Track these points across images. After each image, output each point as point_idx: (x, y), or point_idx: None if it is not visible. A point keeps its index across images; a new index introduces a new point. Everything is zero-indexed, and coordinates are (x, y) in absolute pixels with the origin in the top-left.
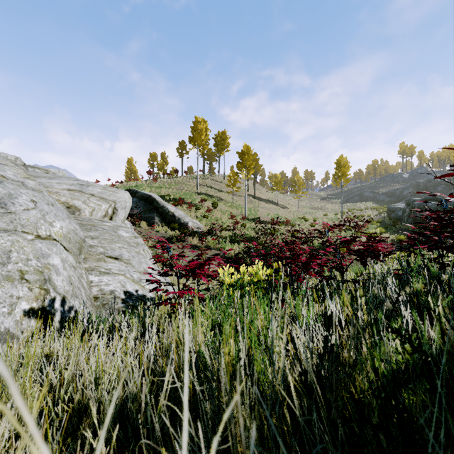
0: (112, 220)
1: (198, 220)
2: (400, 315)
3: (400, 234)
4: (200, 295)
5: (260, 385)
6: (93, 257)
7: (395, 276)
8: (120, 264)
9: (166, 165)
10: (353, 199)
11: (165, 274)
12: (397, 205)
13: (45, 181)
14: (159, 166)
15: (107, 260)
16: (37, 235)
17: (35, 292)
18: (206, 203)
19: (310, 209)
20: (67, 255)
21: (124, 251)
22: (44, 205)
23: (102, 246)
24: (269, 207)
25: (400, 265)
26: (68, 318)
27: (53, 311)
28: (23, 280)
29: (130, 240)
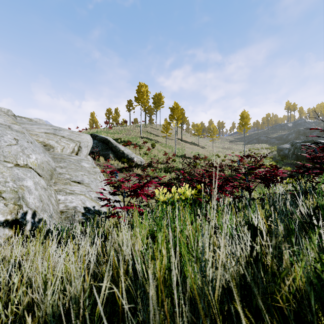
0: (77, 155)
1: (141, 157)
2: (318, 226)
3: (287, 166)
4: (140, 209)
5: (193, 299)
6: (61, 182)
7: (291, 195)
8: (81, 187)
9: (118, 117)
10: (252, 142)
11: (114, 193)
12: (284, 146)
13: (28, 126)
14: (113, 118)
15: (72, 184)
16: (16, 164)
17: (10, 207)
18: (147, 144)
19: (221, 149)
20: (39, 179)
21: (85, 177)
22: (24, 142)
23: (68, 173)
24: (192, 147)
25: (294, 187)
26: (37, 227)
27: (25, 222)
28: (0, 198)
29: (90, 169)
